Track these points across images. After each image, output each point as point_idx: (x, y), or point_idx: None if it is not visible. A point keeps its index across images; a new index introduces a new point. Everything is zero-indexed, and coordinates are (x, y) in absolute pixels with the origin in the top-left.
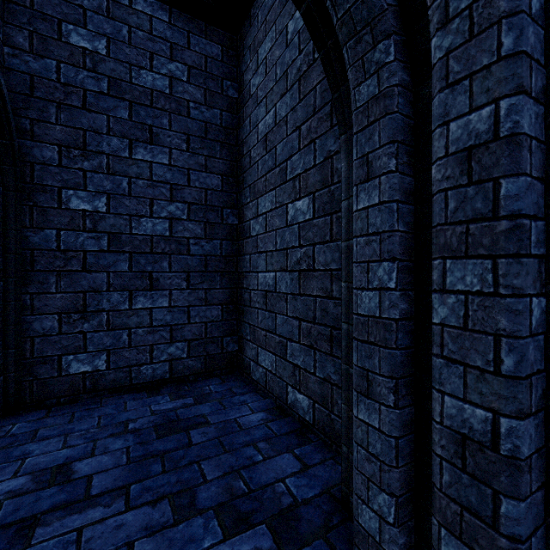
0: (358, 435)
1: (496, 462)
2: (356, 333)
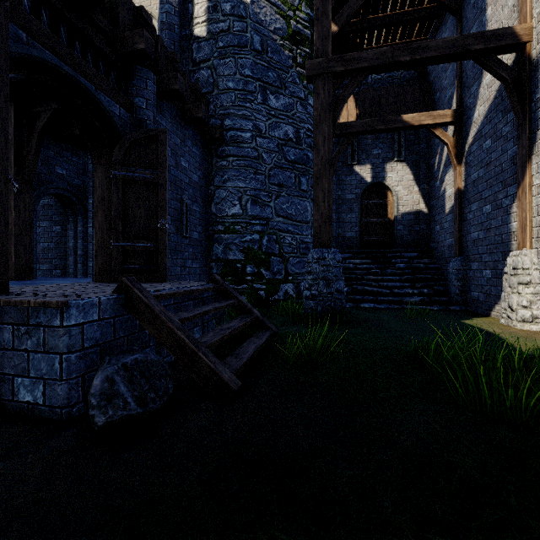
0: (70, 261)
1: (82, 256)
2: (70, 249)
